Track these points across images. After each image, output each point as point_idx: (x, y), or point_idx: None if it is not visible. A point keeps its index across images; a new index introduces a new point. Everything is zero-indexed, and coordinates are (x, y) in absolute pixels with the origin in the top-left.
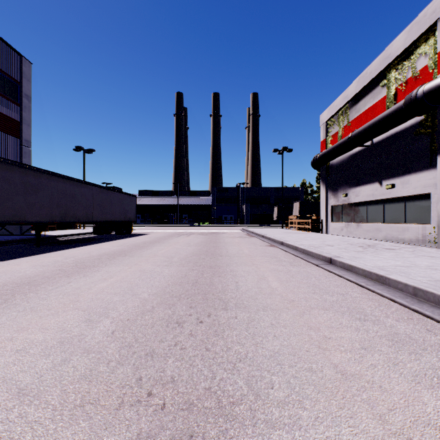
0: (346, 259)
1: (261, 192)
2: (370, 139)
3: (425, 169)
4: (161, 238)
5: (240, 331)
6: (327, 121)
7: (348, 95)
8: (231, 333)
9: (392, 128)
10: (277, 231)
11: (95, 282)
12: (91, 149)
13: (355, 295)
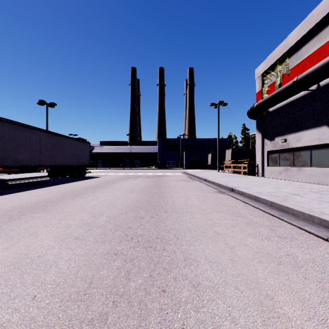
0: None
1: (197, 142)
2: (321, 80)
3: None
4: (107, 182)
5: None
6: (263, 73)
7: (289, 43)
8: None
9: None
10: (215, 174)
11: None
12: (52, 103)
13: None
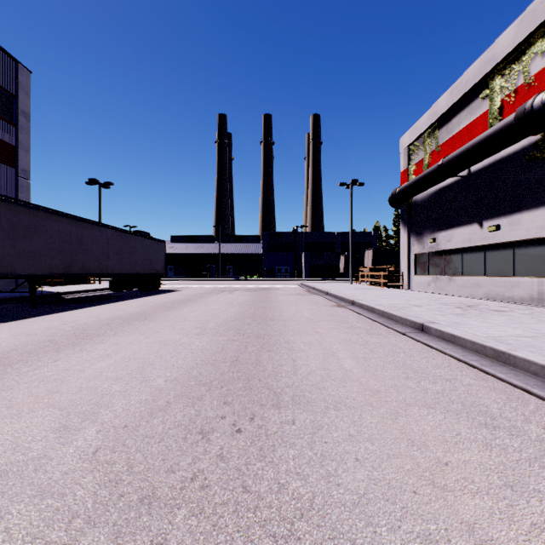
0: (445, 326)
1: (324, 238)
2: (468, 166)
3: (543, 205)
4: (196, 296)
5: (301, 448)
6: (409, 145)
7: (438, 111)
8: (286, 452)
9: (497, 151)
10: (345, 286)
11: (93, 361)
12: (108, 182)
13: (468, 381)
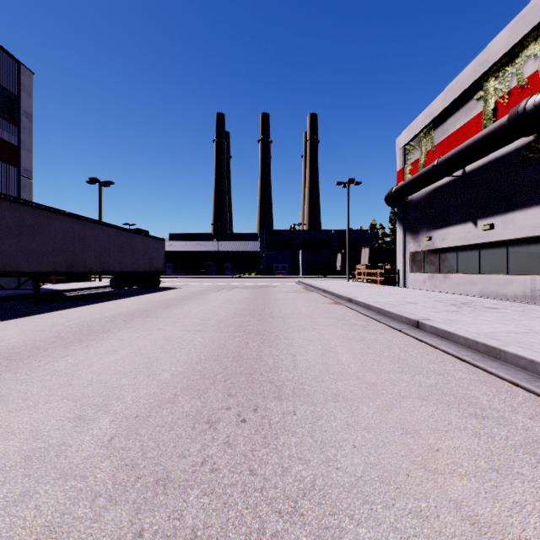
0: (439, 323)
1: (321, 236)
2: (462, 167)
3: (535, 204)
4: (195, 294)
5: (302, 436)
6: (405, 145)
7: (433, 112)
8: (288, 440)
9: (491, 152)
10: (342, 284)
11: (101, 356)
12: (108, 181)
13: (460, 375)
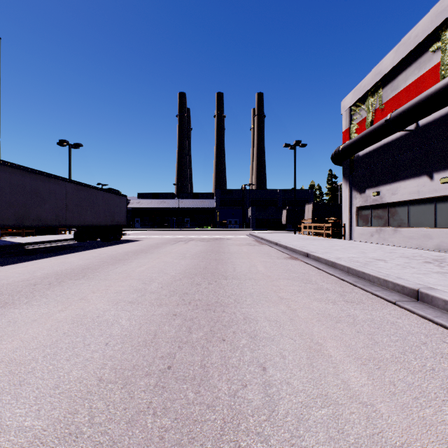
0: None
1: (268, 194)
2: (419, 119)
3: None
4: (151, 247)
5: None
6: (351, 106)
7: (382, 70)
8: None
9: None
10: (290, 237)
11: None
12: (77, 143)
13: None
